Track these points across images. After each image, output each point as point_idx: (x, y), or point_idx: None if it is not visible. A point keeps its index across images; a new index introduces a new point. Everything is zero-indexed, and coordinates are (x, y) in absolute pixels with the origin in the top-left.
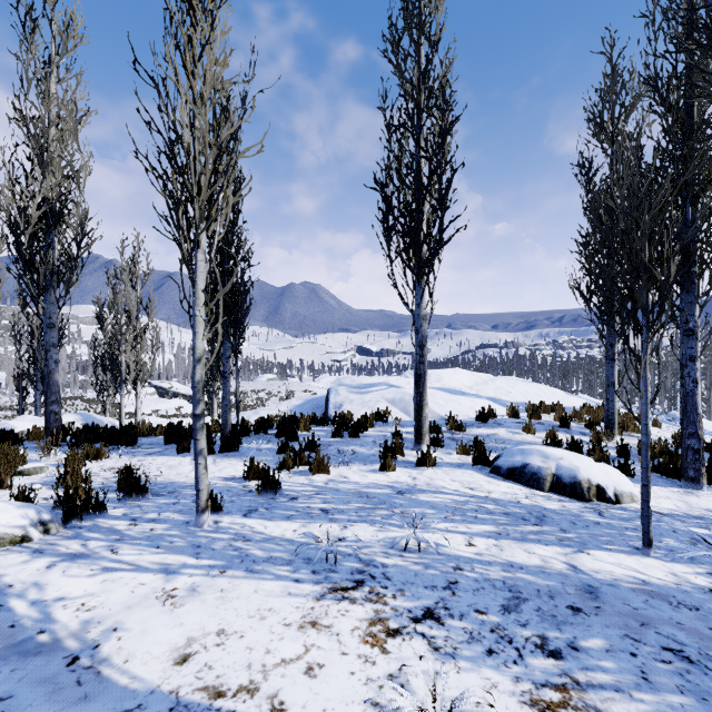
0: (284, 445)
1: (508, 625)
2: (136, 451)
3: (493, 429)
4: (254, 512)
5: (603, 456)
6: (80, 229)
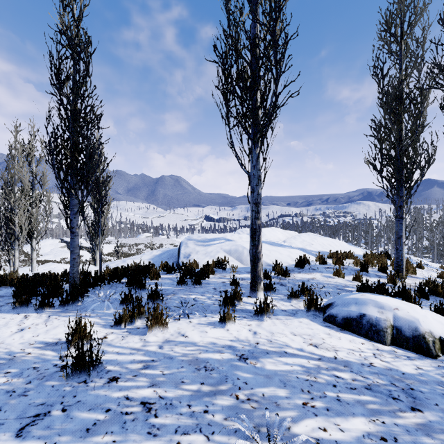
0: (127, 297)
1: None
2: None
3: (310, 274)
4: (40, 420)
5: (414, 299)
6: None
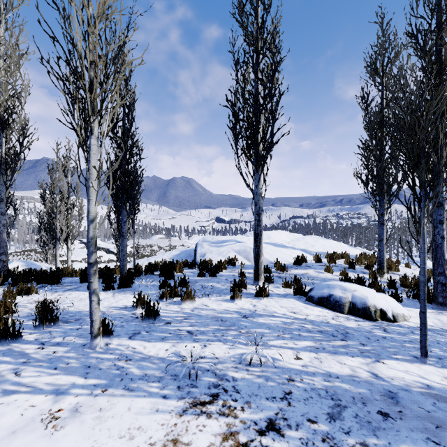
0: (164, 283)
1: (336, 434)
2: (58, 287)
3: (305, 270)
4: (137, 334)
5: (380, 288)
6: (22, 133)
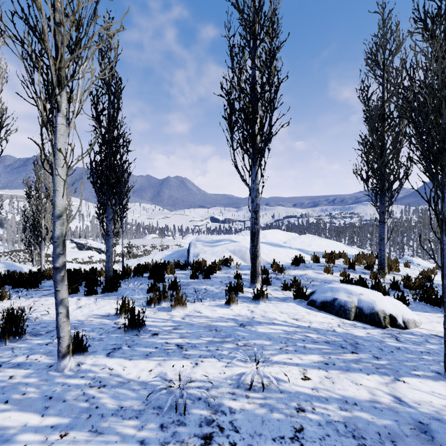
0: (152, 286)
1: None
2: (35, 292)
3: (304, 271)
4: (117, 350)
5: (385, 290)
6: None
